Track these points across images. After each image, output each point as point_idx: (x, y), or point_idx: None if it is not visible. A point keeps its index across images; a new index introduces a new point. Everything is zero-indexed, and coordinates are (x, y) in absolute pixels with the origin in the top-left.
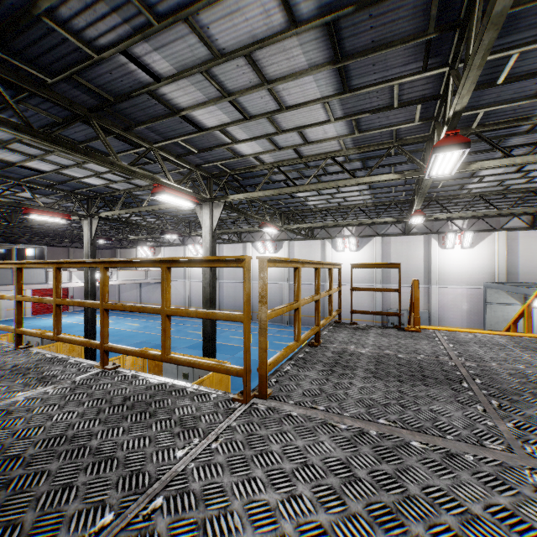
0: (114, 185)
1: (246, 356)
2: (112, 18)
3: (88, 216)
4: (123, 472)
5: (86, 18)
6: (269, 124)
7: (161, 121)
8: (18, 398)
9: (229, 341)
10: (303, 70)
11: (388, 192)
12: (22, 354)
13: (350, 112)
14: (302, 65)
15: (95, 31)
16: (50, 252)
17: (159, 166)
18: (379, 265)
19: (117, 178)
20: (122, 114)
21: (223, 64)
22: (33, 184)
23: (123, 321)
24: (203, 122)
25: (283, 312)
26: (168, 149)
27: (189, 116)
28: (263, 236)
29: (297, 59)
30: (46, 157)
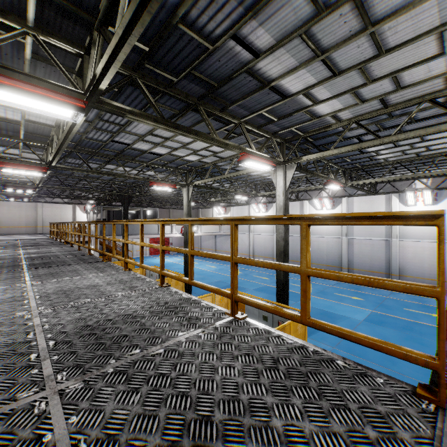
0: (204, 160)
1: (443, 344)
2: (229, 4)
3: (186, 185)
4: None
5: (209, 13)
6: (358, 76)
7: (252, 96)
8: (180, 338)
9: (290, 288)
10: None
11: None
12: (166, 292)
13: None
14: None
15: (213, 23)
16: (159, 212)
17: (240, 139)
18: None
19: (207, 153)
20: (221, 97)
21: (325, 19)
22: (155, 164)
23: (204, 264)
24: (288, 89)
25: None
26: (251, 122)
27: (276, 86)
28: (320, 193)
29: None
30: (164, 143)
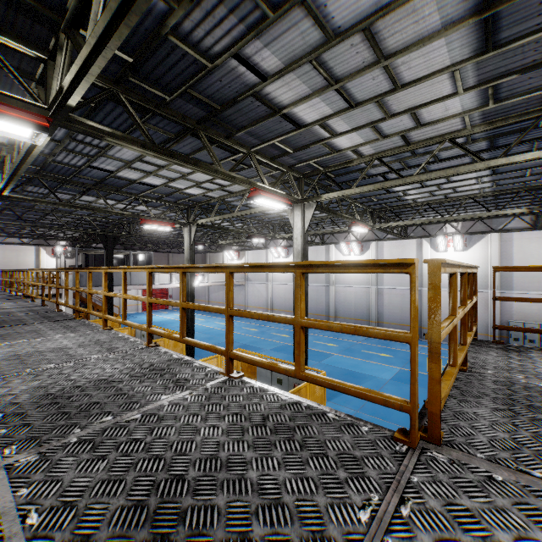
0: (210, 194)
1: (415, 387)
2: (228, 20)
3: (188, 224)
4: (303, 530)
5: (205, 27)
6: (377, 109)
7: (261, 123)
8: (162, 402)
9: (313, 347)
10: (433, 34)
11: (519, 176)
12: (153, 352)
13: (487, 77)
14: (433, 27)
15: (211, 39)
16: (155, 257)
17: (252, 171)
18: (540, 268)
19: (213, 186)
20: (225, 122)
21: (335, 46)
22: (147, 198)
23: (213, 320)
24: (303, 118)
25: (448, 331)
26: (263, 153)
27: (289, 113)
28: (348, 236)
29: (428, 20)
30: (158, 172)
